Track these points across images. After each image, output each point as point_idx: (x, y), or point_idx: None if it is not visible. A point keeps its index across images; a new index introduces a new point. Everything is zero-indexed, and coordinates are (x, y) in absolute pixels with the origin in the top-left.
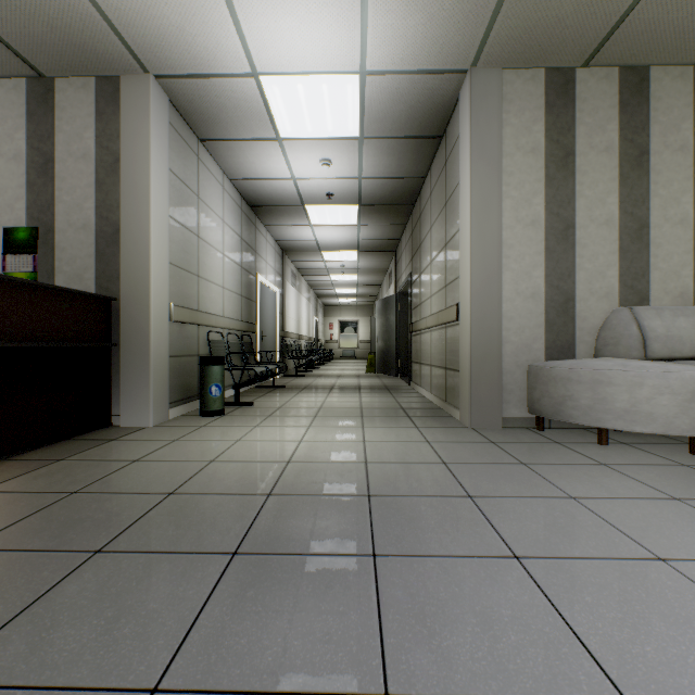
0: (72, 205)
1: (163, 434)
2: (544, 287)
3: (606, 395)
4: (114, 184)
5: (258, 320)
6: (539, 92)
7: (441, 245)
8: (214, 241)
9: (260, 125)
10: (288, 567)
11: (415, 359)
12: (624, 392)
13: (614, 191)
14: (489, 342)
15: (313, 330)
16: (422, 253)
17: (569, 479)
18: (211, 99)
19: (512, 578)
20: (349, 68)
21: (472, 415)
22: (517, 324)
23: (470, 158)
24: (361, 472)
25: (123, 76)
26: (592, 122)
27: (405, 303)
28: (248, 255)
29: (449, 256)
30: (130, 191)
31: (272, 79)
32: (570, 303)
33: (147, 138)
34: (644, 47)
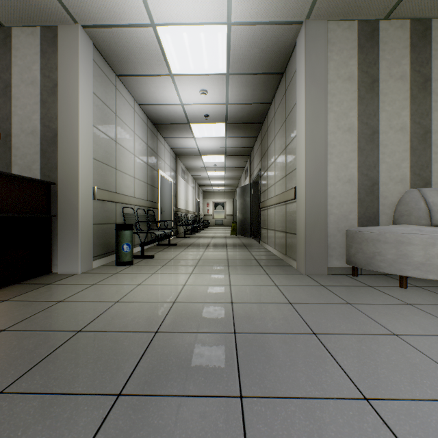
0: (24, 117)
1: (86, 280)
2: (357, 175)
3: (407, 252)
4: (53, 102)
5: (159, 200)
6: (353, 37)
7: (282, 148)
8: (127, 146)
9: (157, 64)
10: (164, 411)
11: (263, 226)
12: (421, 250)
13: (406, 107)
14: (318, 214)
15: (196, 207)
16: (269, 155)
17: (388, 317)
18: (123, 44)
19: (368, 425)
20: (219, 20)
21: (306, 265)
22: (338, 201)
23: (305, 83)
24: (228, 311)
25: (59, 26)
26: (391, 58)
27: (256, 189)
28: (152, 157)
29: (288, 155)
30: (65, 107)
31: (165, 29)
32: (375, 186)
33: (76, 69)
34: (429, 3)
